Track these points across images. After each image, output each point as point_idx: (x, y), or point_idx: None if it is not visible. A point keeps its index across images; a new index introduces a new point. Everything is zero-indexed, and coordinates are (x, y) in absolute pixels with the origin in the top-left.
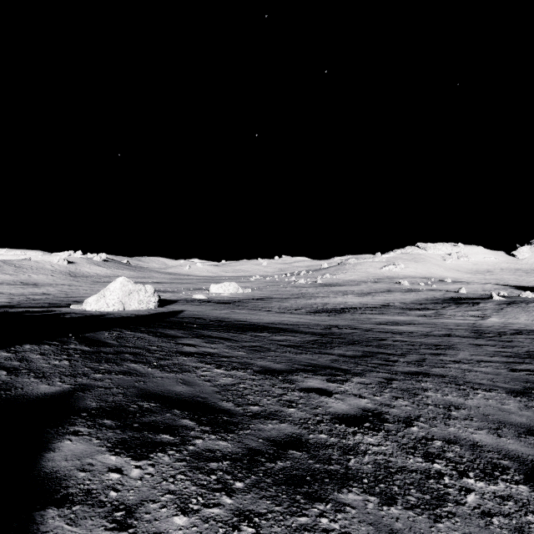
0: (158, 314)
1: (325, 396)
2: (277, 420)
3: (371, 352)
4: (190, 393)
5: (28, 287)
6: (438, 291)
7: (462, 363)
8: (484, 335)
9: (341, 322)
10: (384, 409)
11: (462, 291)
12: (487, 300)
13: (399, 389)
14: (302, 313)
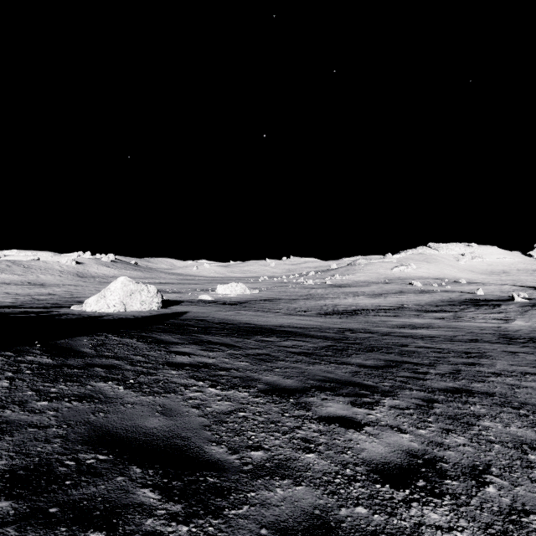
0: (160, 315)
1: (353, 430)
2: (289, 479)
3: (395, 361)
4: (167, 430)
5: (35, 287)
6: (453, 292)
7: (505, 376)
8: (515, 340)
9: (355, 325)
10: (436, 451)
11: (479, 292)
12: (509, 302)
13: (445, 416)
14: (312, 315)
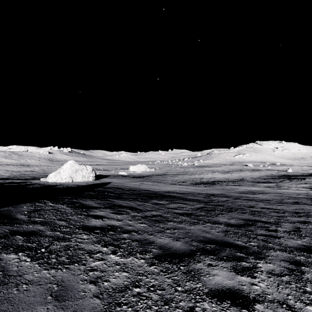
0: (93, 184)
1: (246, 311)
2: None
3: (250, 220)
4: None
5: (24, 167)
6: (273, 170)
7: None
8: None
9: (215, 191)
10: None
11: (289, 171)
12: (310, 177)
13: None
14: (187, 184)
